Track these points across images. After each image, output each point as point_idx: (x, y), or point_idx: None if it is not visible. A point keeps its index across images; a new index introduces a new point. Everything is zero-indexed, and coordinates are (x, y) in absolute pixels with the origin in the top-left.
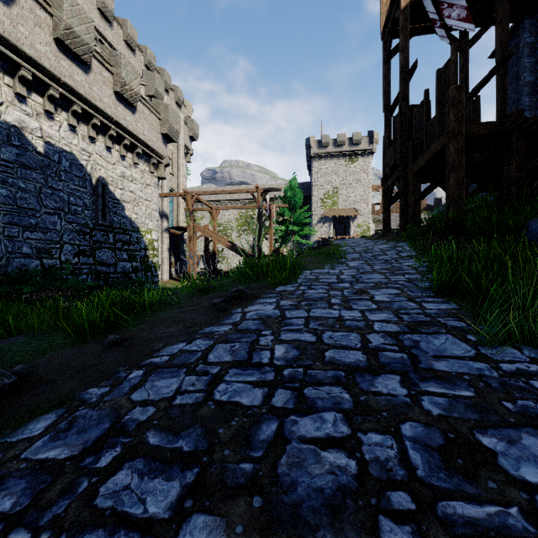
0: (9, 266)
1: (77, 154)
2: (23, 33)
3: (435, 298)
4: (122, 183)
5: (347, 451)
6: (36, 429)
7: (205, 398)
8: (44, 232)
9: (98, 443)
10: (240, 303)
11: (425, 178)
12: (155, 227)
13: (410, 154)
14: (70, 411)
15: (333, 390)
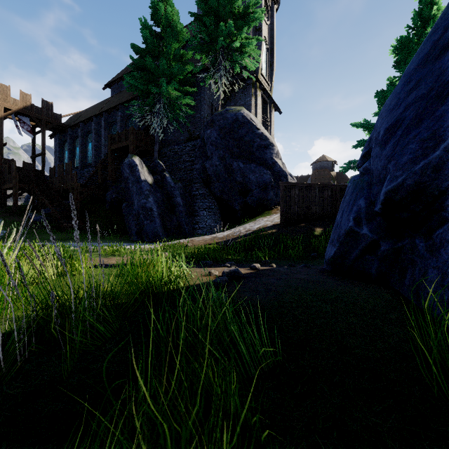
0: None
1: None
2: None
3: None
4: None
5: None
6: None
7: None
8: None
9: None
10: None
11: None
12: None
13: (3, 181)
14: None
15: None
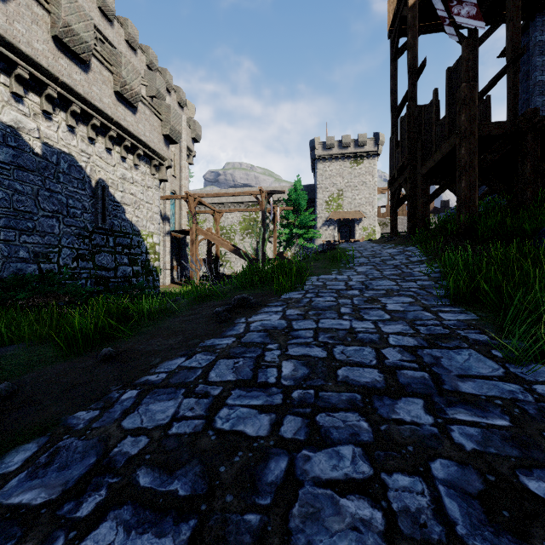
0: (5, 271)
1: (76, 155)
2: (20, 30)
3: (452, 308)
4: (122, 185)
5: (371, 499)
6: (13, 463)
7: (205, 426)
8: (42, 236)
9: (81, 484)
10: (244, 312)
11: (433, 180)
12: (157, 230)
13: (419, 155)
14: (53, 440)
15: (349, 417)
